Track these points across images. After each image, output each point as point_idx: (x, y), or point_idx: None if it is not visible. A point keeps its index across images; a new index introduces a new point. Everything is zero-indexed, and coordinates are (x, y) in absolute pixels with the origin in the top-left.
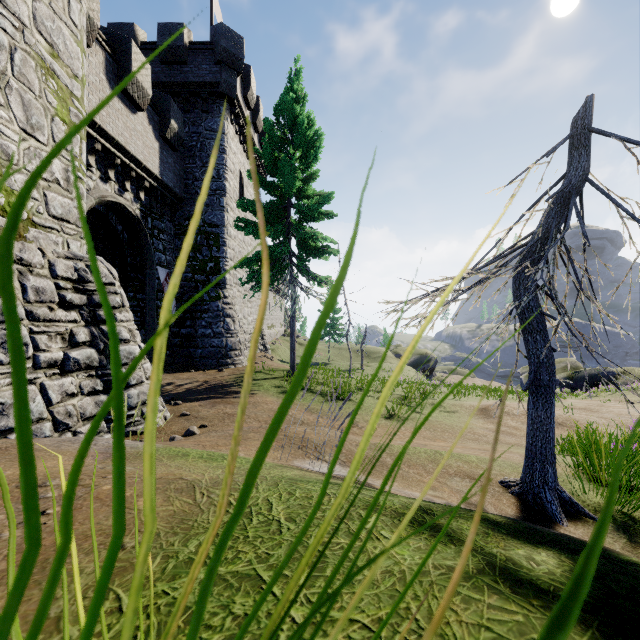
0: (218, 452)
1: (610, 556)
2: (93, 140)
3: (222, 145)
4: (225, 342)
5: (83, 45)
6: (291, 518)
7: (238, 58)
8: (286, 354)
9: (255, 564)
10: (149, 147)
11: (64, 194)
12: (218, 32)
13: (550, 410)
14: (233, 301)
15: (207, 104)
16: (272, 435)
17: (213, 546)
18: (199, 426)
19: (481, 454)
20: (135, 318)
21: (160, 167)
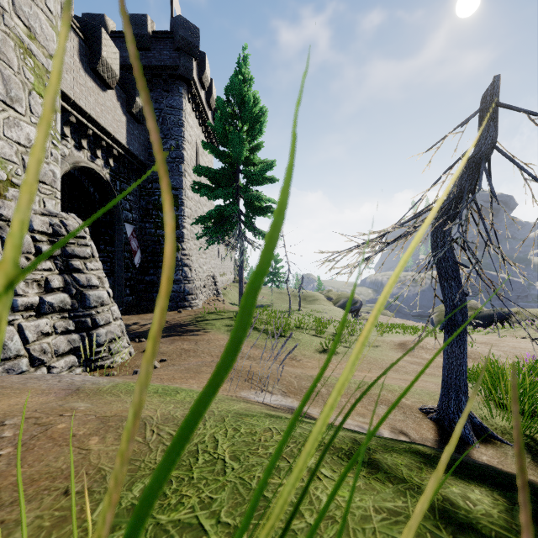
0: (173, 386)
1: (537, 490)
2: (68, 113)
3: (181, 120)
4: (183, 288)
5: (58, 29)
6: (235, 456)
7: (194, 46)
8: (235, 298)
9: (198, 510)
10: (117, 120)
11: None
12: (177, 23)
13: (463, 346)
14: (190, 253)
15: (168, 84)
16: (191, 423)
17: None
18: (159, 360)
19: (402, 383)
20: (105, 267)
21: (127, 138)
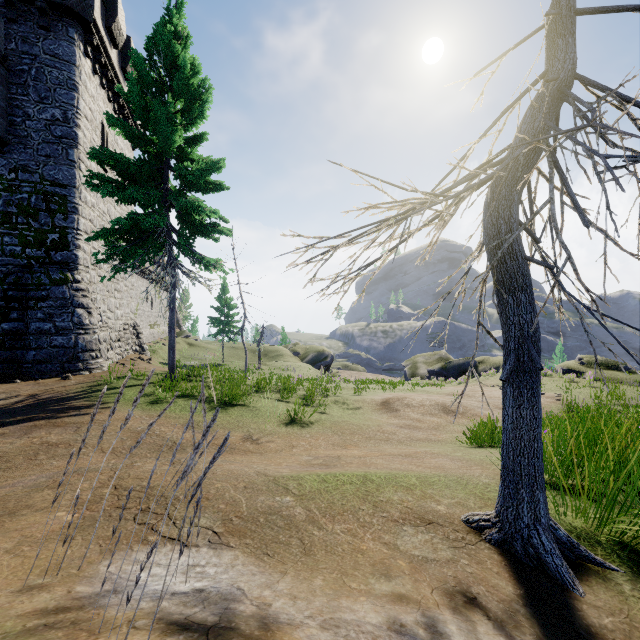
0: None
1: None
2: None
3: (71, 79)
4: (75, 340)
5: None
6: None
7: None
8: None
9: None
10: None
11: None
12: None
13: (538, 407)
14: (89, 287)
15: (47, 18)
16: None
17: None
18: None
19: (412, 466)
20: None
21: None
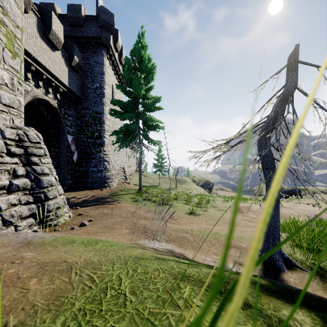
0: (95, 238)
1: None
2: (30, 64)
3: (102, 70)
4: (104, 175)
5: (22, 9)
6: (133, 291)
7: (111, 25)
8: (137, 181)
9: None
10: (62, 70)
11: (10, 92)
12: (100, 10)
13: (277, 210)
14: (108, 153)
15: (94, 48)
16: None
17: (75, 321)
18: (88, 220)
19: (239, 233)
20: (54, 162)
21: (68, 81)
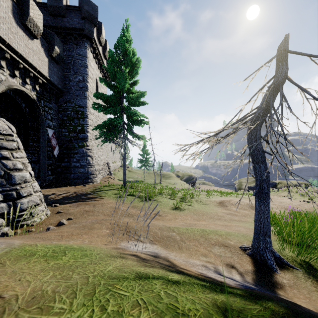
0: (65, 245)
1: None
2: (4, 51)
3: (85, 63)
4: (87, 170)
5: None
6: None
7: (94, 17)
8: (122, 176)
9: None
10: (41, 60)
11: None
12: (83, 1)
13: (268, 206)
14: (92, 148)
15: (77, 40)
16: None
17: None
18: (67, 219)
19: (225, 229)
20: (33, 157)
21: (48, 72)
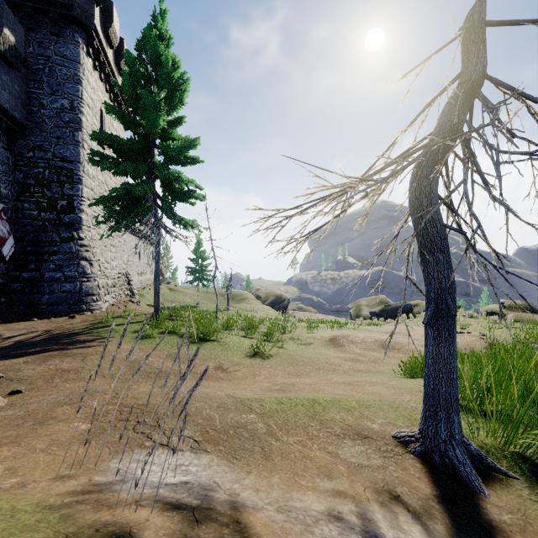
0: None
1: None
2: None
3: (77, 75)
4: (79, 286)
5: None
6: None
7: None
8: None
9: None
10: None
11: None
12: None
13: (453, 345)
14: (91, 243)
15: (57, 26)
16: None
17: None
18: (8, 393)
19: (353, 392)
20: None
21: None
